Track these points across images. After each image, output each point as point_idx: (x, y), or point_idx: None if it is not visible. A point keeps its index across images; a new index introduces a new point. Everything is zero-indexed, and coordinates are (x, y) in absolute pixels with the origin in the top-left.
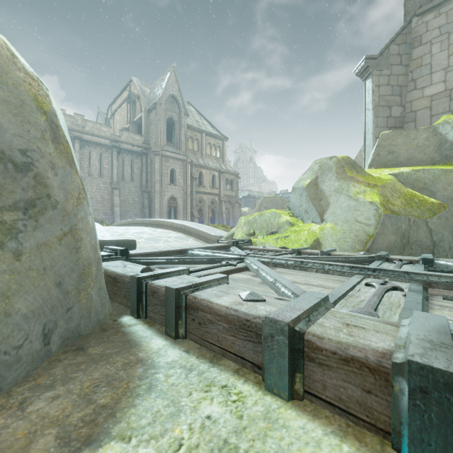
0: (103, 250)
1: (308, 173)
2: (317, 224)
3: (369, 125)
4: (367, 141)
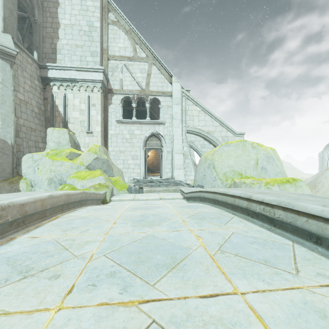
0: (194, 186)
1: (102, 152)
2: (113, 177)
3: (7, 99)
4: (3, 110)
